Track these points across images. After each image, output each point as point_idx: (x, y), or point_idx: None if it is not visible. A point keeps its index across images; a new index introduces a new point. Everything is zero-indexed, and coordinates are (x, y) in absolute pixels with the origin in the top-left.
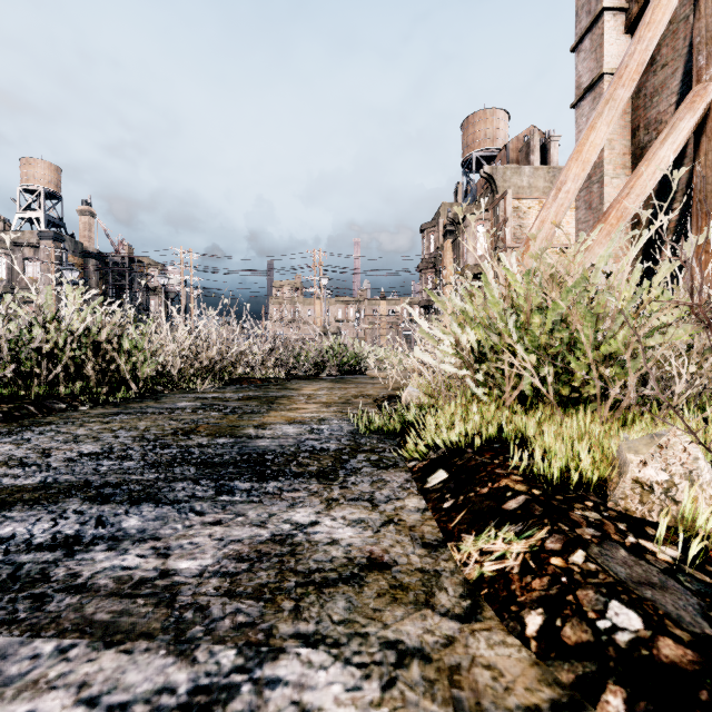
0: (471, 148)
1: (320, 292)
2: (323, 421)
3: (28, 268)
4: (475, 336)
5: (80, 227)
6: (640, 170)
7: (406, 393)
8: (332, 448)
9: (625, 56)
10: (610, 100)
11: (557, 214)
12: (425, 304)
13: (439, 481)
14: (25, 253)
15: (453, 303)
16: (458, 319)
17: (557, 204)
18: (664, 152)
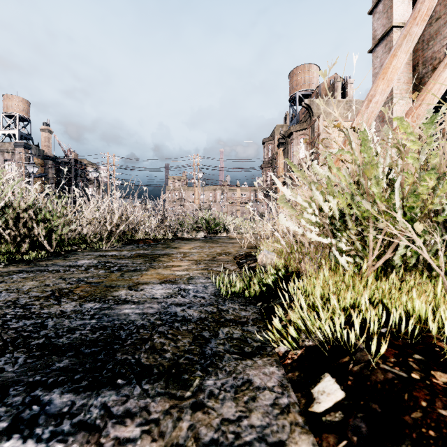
0: (295, 89)
1: (198, 182)
2: (190, 279)
3: (7, 166)
4: (336, 204)
5: (42, 140)
6: (428, 87)
7: (262, 255)
8: (193, 319)
9: (418, 3)
10: (407, 35)
11: (369, 118)
12: (265, 190)
13: (334, 403)
14: (5, 156)
15: (315, 171)
16: (317, 188)
17: (369, 111)
18: (446, 74)
